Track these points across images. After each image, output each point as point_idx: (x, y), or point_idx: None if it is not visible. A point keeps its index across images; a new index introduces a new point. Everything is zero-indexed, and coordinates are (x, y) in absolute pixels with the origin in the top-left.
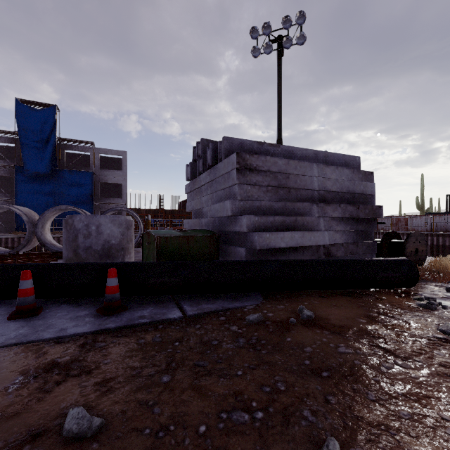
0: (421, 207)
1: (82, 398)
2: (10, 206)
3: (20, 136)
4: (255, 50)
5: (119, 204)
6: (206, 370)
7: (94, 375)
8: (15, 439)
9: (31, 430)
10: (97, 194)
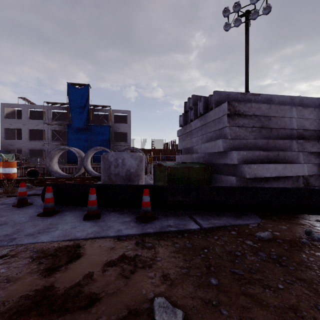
0: None
1: (155, 288)
2: (69, 147)
3: (69, 105)
4: (226, 26)
5: (125, 146)
6: (246, 279)
7: (155, 269)
8: (121, 315)
9: (130, 309)
10: (112, 139)
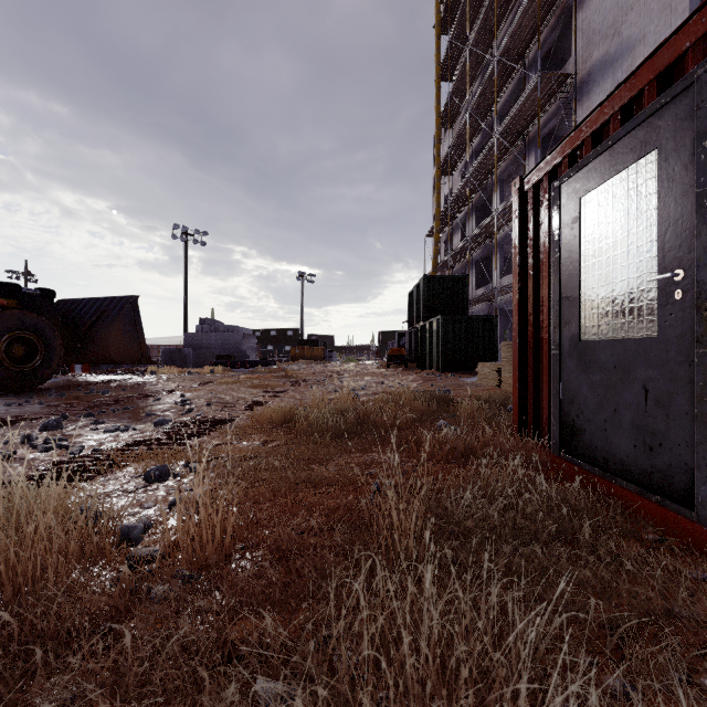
0: None
1: None
2: None
3: None
4: (174, 235)
5: None
6: None
7: None
8: None
9: None
10: None
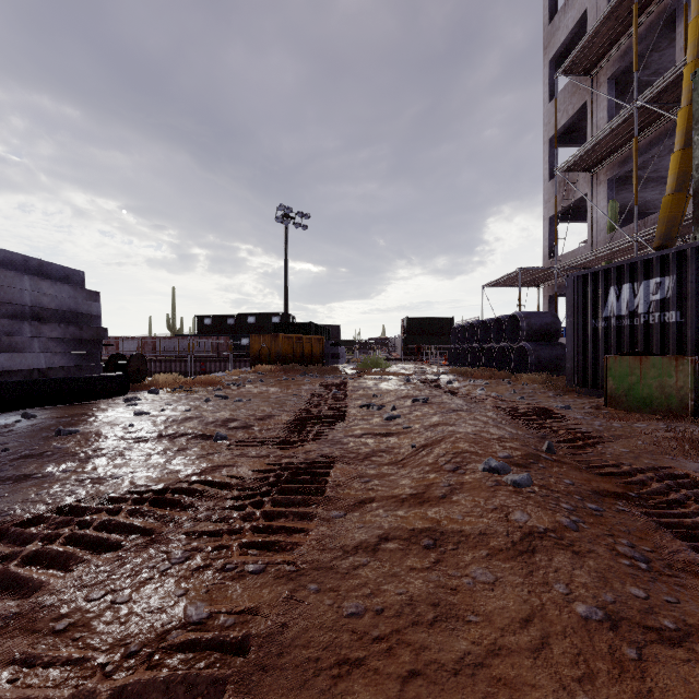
0: (173, 328)
1: None
2: None
3: None
4: None
5: None
6: None
7: None
8: None
9: None
10: None
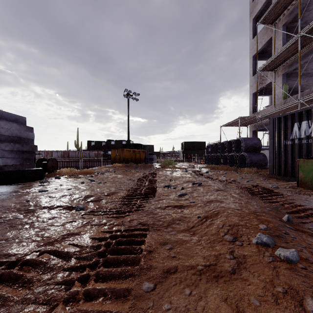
0: (77, 146)
1: None
2: None
3: None
4: None
5: None
6: None
7: None
8: None
9: None
10: None
